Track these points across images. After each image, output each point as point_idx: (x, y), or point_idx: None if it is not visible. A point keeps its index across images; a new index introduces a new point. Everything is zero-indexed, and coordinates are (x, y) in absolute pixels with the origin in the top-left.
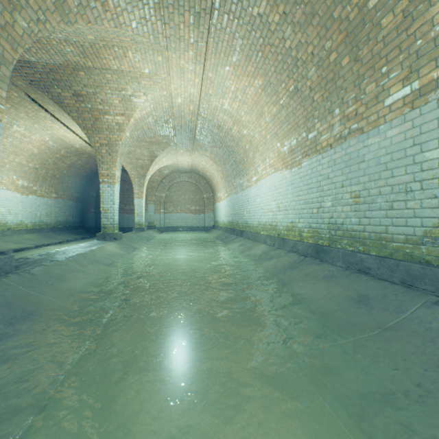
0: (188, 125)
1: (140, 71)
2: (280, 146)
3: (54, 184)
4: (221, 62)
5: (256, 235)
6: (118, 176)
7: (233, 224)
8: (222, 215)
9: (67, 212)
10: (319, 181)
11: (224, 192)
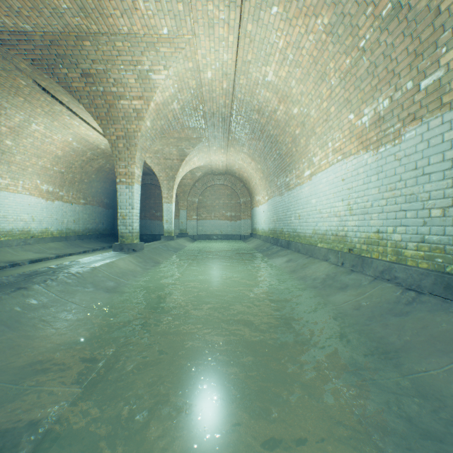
0: (221, 112)
1: (156, 33)
2: (355, 117)
3: (82, 189)
4: (265, 1)
5: (311, 248)
6: (138, 175)
7: (276, 233)
8: (262, 222)
9: (97, 219)
10: (451, 158)
11: (264, 194)
